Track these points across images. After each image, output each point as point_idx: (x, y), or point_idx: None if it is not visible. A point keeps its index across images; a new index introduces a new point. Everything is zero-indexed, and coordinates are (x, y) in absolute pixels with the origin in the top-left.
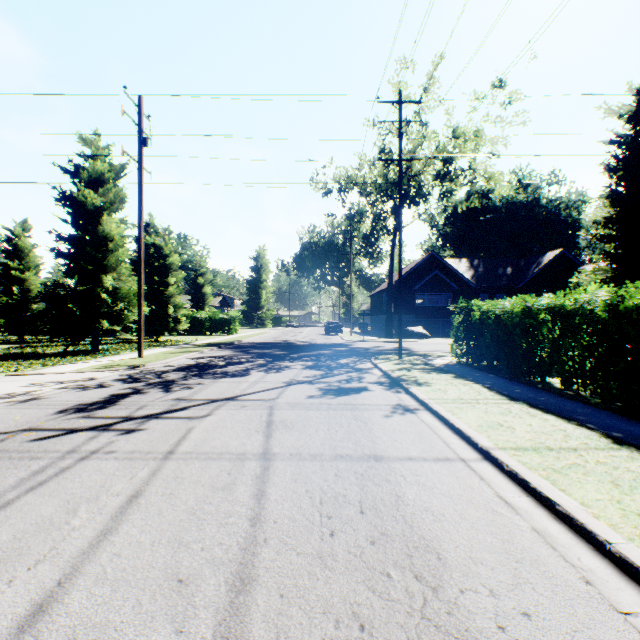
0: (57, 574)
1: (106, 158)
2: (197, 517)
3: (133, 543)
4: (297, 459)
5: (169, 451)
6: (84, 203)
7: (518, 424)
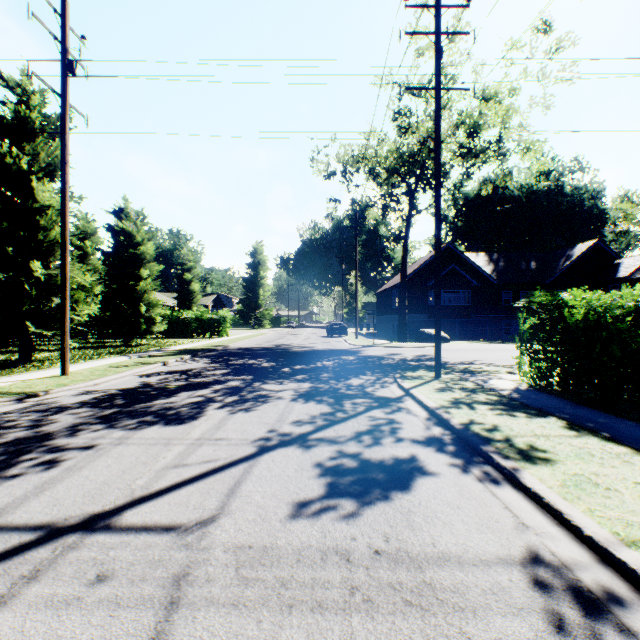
0: None
1: (38, 107)
2: None
3: None
4: None
5: None
6: (1, 163)
7: None
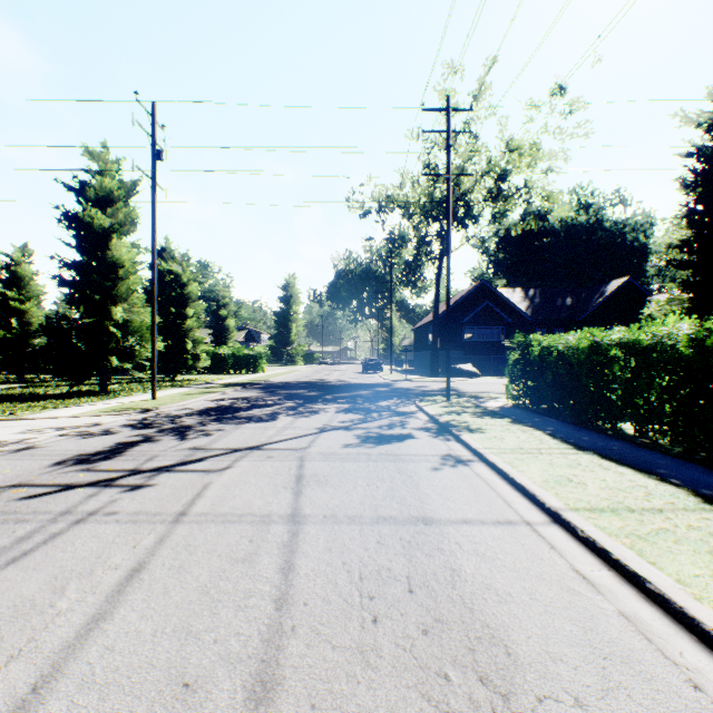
0: (33, 676)
1: (115, 174)
2: (210, 598)
3: (130, 633)
4: (332, 522)
5: (181, 512)
6: (90, 225)
7: (590, 479)
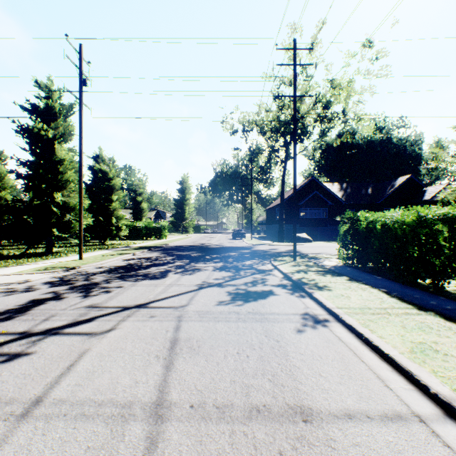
0: None
1: (57, 99)
2: None
3: None
4: (199, 418)
5: (36, 398)
6: (38, 134)
7: (454, 348)
